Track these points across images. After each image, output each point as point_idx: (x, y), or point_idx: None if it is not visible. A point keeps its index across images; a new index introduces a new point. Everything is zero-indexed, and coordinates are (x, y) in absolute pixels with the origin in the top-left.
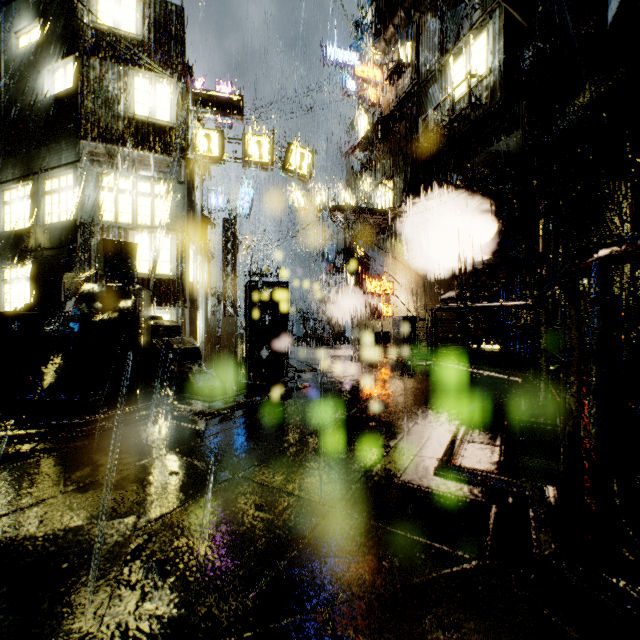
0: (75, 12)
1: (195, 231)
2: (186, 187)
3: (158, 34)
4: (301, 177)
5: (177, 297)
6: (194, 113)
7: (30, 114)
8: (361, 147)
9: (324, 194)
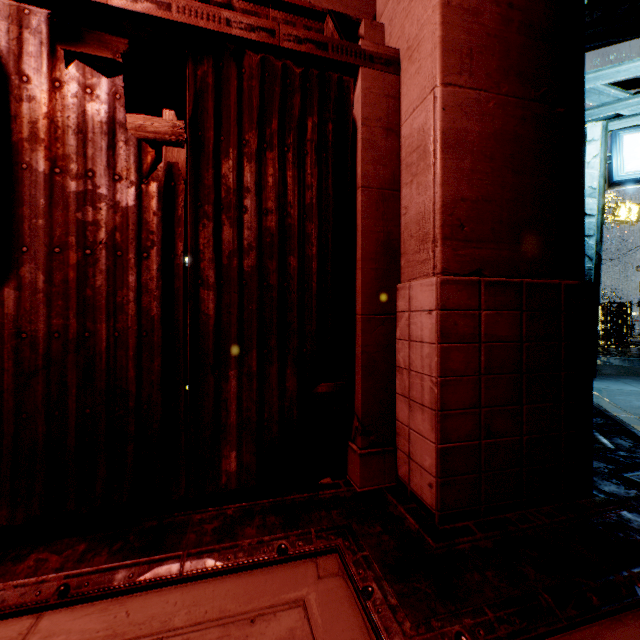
0: None
1: None
2: None
3: None
4: (628, 223)
5: None
6: None
7: None
8: None
9: None
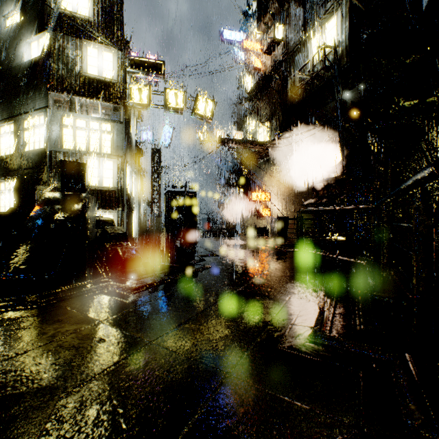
0: (45, 1)
1: (131, 157)
2: (124, 125)
3: (104, 17)
4: (205, 118)
5: (118, 203)
6: (130, 73)
7: (14, 73)
8: (247, 98)
9: (222, 132)
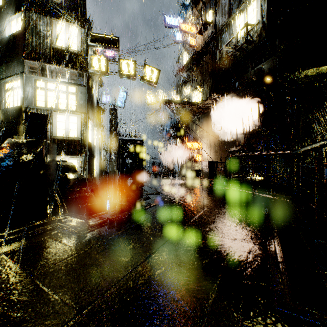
0: None
1: (93, 114)
2: (86, 88)
3: (70, 0)
4: (151, 83)
5: (81, 150)
6: (91, 46)
7: None
8: (184, 69)
9: (164, 95)
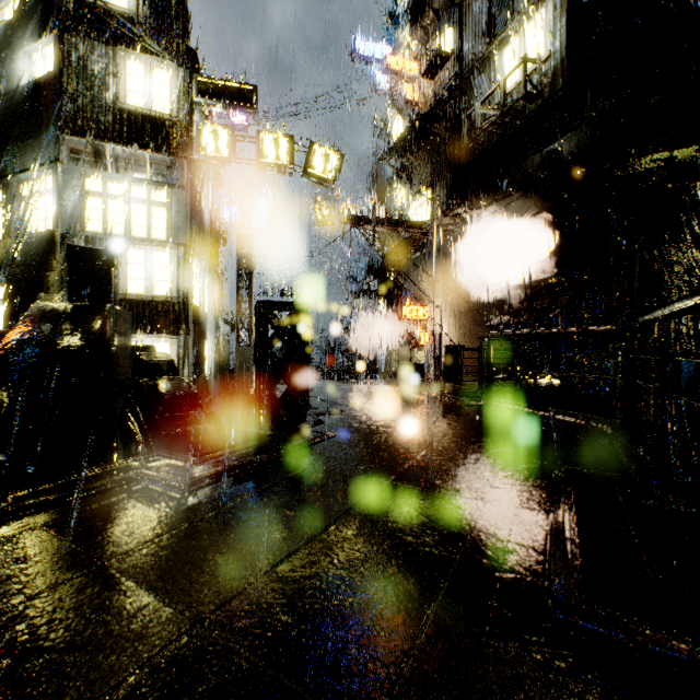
0: None
1: (202, 246)
2: (189, 193)
3: (155, 10)
4: (325, 182)
5: (178, 323)
6: (199, 106)
7: (3, 105)
8: (395, 152)
9: (352, 207)
